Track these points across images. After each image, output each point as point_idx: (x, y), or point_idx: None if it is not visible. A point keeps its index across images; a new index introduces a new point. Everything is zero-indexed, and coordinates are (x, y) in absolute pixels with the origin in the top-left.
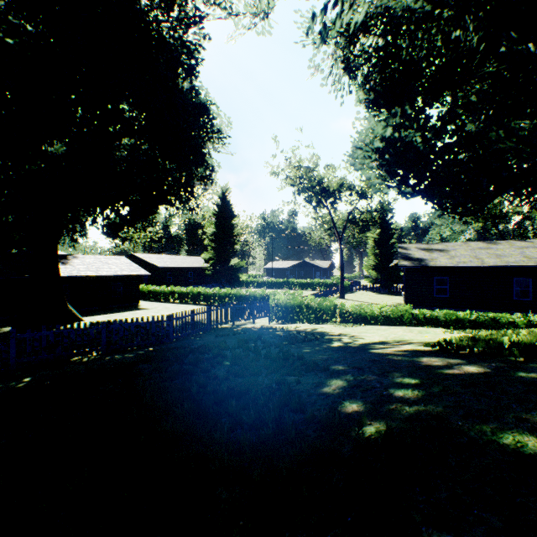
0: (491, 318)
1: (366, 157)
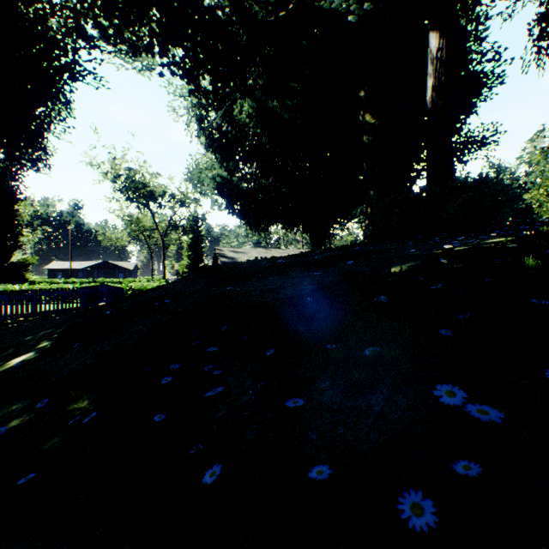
0: None
1: (211, 186)
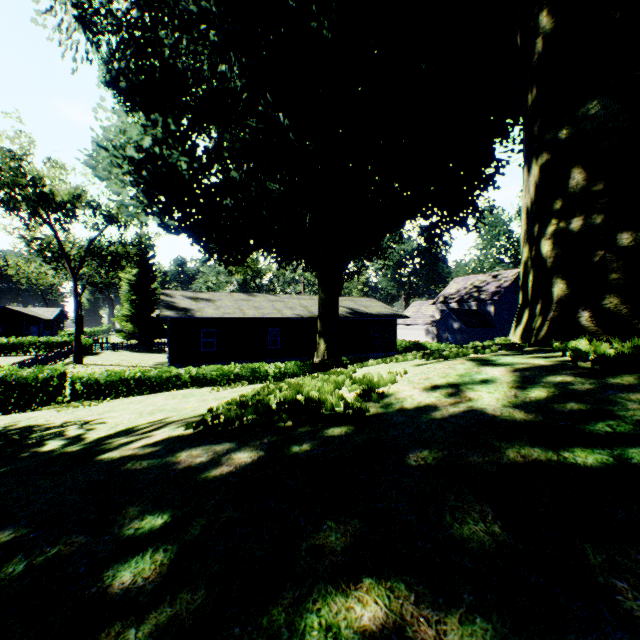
0: (252, 368)
1: (115, 164)
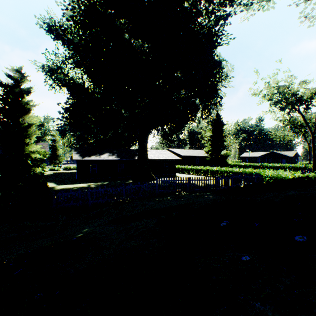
0: None
1: None
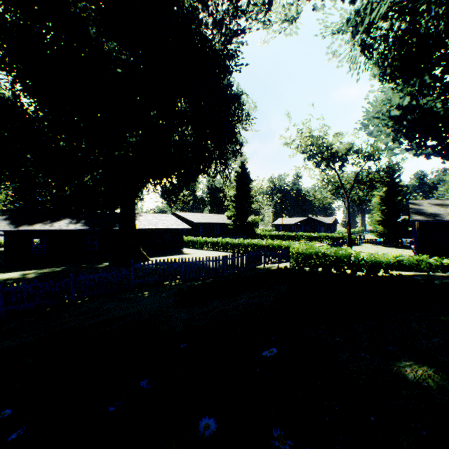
0: None
1: (382, 125)
